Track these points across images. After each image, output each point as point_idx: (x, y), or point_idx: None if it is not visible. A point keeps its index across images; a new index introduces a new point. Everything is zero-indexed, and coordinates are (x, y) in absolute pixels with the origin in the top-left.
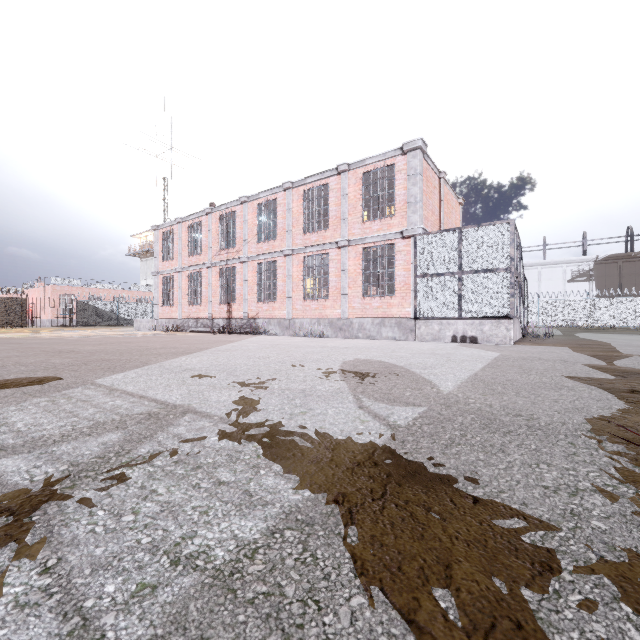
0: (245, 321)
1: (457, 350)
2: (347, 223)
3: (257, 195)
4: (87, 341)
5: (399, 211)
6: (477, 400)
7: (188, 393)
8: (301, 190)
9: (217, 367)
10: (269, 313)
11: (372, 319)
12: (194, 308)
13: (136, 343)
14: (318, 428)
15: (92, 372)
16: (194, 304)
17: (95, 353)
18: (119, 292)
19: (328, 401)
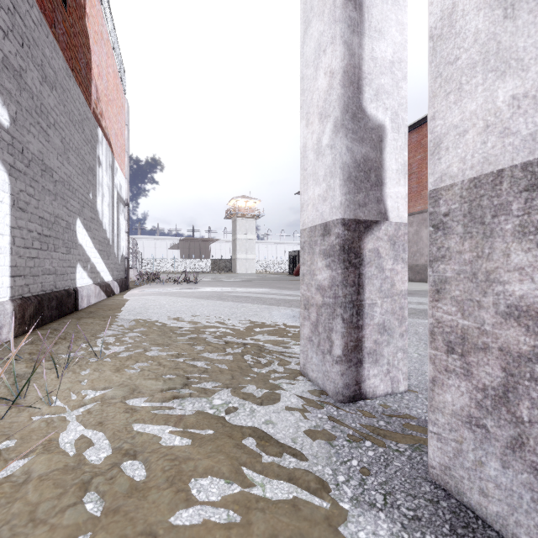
0: None
1: None
2: None
3: None
4: None
5: None
6: None
7: None
8: None
9: None
10: None
11: None
12: None
13: None
14: None
15: None
16: None
17: None
18: None
19: None
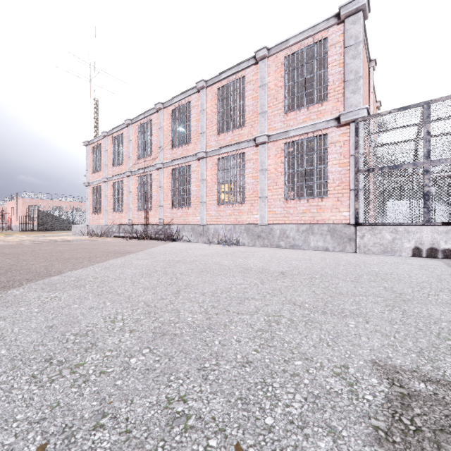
0: (160, 227)
1: None
2: (266, 116)
3: (171, 100)
4: None
5: (333, 94)
6: None
7: None
8: (215, 88)
9: None
10: (183, 219)
11: (297, 225)
12: (117, 215)
13: None
14: None
15: None
16: (117, 211)
17: None
18: (77, 204)
19: None
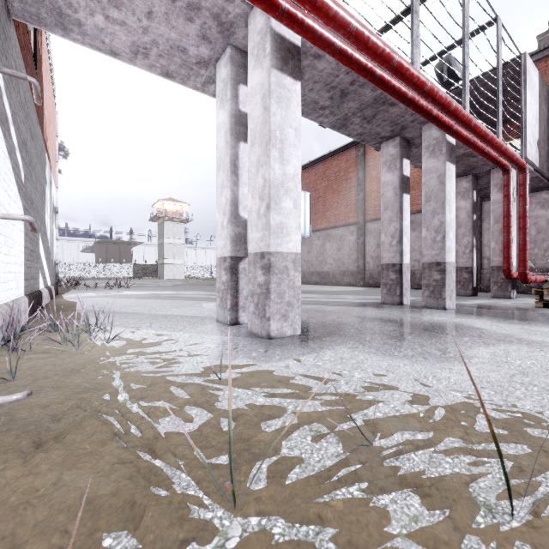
0: None
1: None
2: None
3: None
4: None
5: None
6: None
7: None
8: None
9: None
10: None
11: None
12: None
13: None
14: None
15: None
16: None
17: None
18: None
19: None
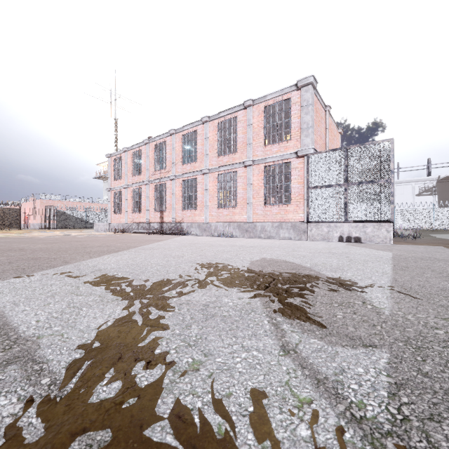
0: (173, 224)
1: (350, 249)
2: (252, 147)
3: (182, 128)
4: (46, 240)
5: (294, 136)
6: (447, 331)
7: (62, 310)
8: (216, 122)
9: (128, 267)
10: (191, 218)
11: (272, 223)
12: (136, 215)
13: (82, 242)
14: (214, 434)
15: (0, 273)
16: (136, 212)
17: (36, 251)
18: (88, 204)
19: (236, 331)
